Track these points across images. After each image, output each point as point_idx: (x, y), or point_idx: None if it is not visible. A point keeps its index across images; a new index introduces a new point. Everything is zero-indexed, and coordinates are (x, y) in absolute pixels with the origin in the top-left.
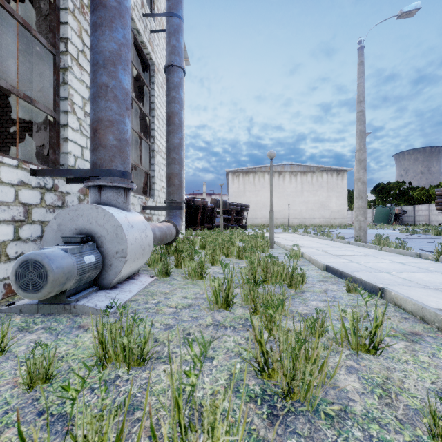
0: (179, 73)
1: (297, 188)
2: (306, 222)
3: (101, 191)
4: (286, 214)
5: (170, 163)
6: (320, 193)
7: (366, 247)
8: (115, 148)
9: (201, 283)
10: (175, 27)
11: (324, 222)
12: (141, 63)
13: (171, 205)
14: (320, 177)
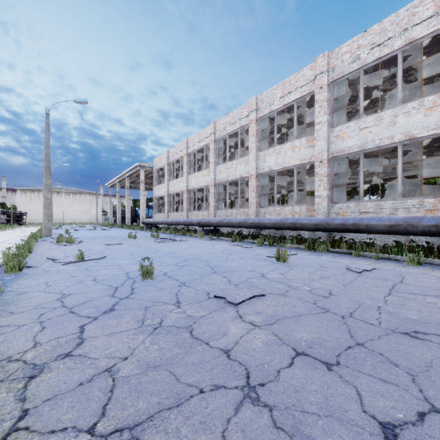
0: None
1: (70, 202)
2: (76, 221)
3: None
4: (63, 217)
5: None
6: (85, 205)
7: None
8: None
9: None
10: None
11: (88, 221)
12: None
13: None
14: (86, 196)
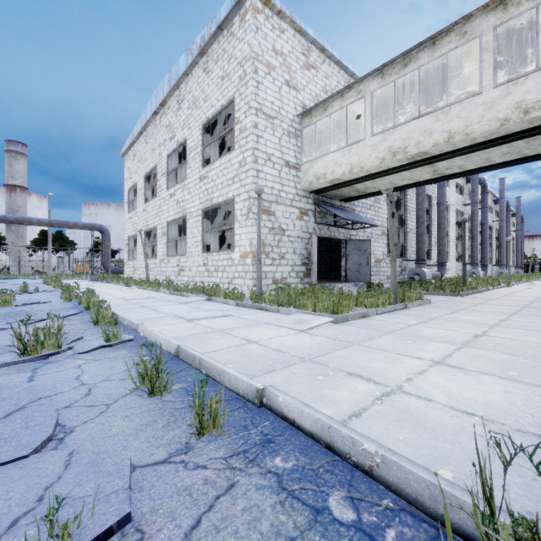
0: (523, 242)
1: None
2: None
3: (518, 268)
4: None
5: (520, 260)
6: None
7: None
8: (519, 264)
9: None
10: (522, 234)
11: None
12: None
13: (521, 268)
14: None
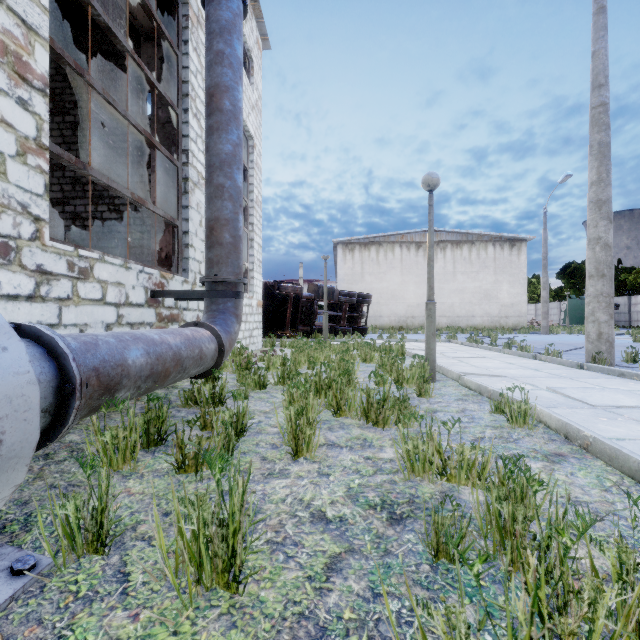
0: (231, 1)
1: (446, 268)
2: (460, 322)
3: None
4: None
5: (212, 196)
6: (482, 276)
7: (631, 378)
8: None
9: (214, 638)
10: None
11: (489, 323)
12: (166, 10)
13: (214, 288)
14: (483, 250)
